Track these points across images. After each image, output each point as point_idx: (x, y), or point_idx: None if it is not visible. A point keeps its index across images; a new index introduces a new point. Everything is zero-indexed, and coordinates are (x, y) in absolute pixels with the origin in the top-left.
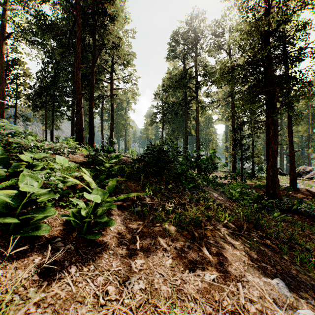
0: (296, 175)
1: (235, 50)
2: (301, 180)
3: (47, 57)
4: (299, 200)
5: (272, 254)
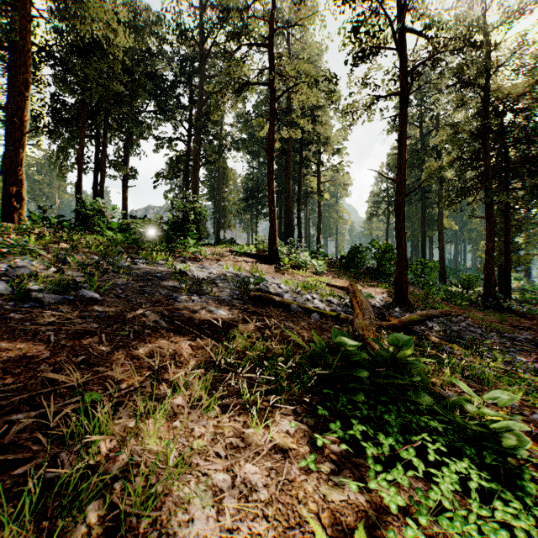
0: None
1: None
2: None
3: (252, 158)
4: None
5: None
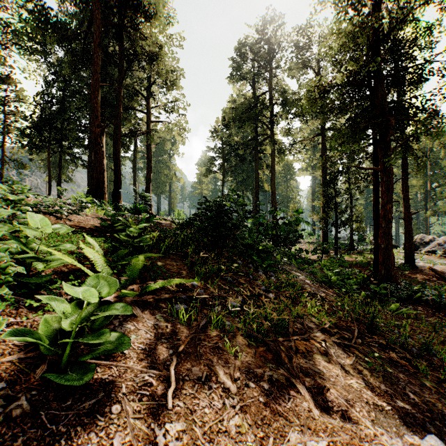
0: (413, 248)
1: (327, 69)
2: (419, 254)
3: (51, 74)
4: (421, 284)
5: (406, 378)
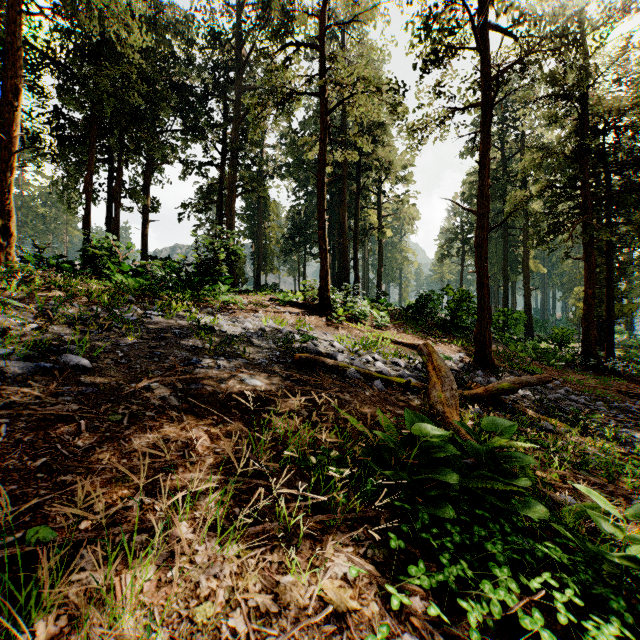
0: None
1: None
2: None
3: (299, 187)
4: None
5: None
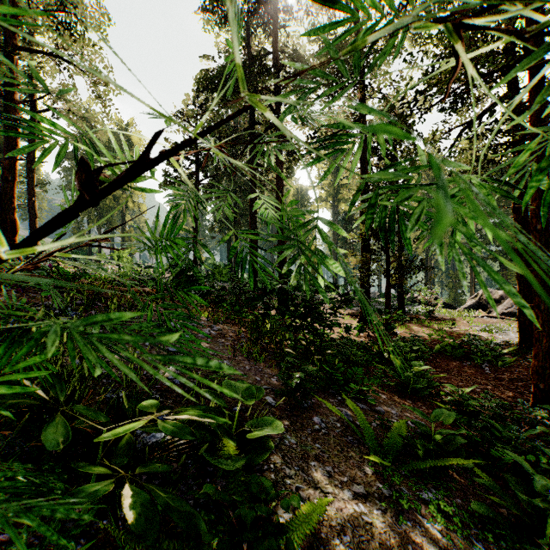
0: None
1: None
2: (497, 319)
3: None
4: None
5: None
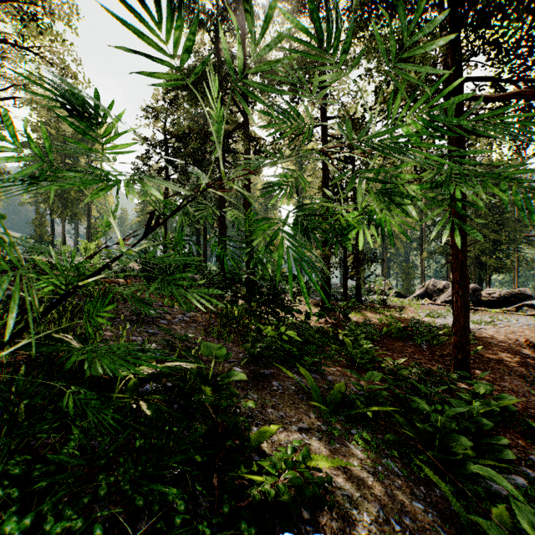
0: None
1: None
2: (440, 306)
3: None
4: None
5: None
